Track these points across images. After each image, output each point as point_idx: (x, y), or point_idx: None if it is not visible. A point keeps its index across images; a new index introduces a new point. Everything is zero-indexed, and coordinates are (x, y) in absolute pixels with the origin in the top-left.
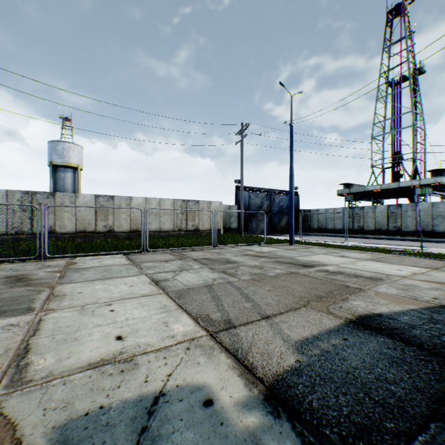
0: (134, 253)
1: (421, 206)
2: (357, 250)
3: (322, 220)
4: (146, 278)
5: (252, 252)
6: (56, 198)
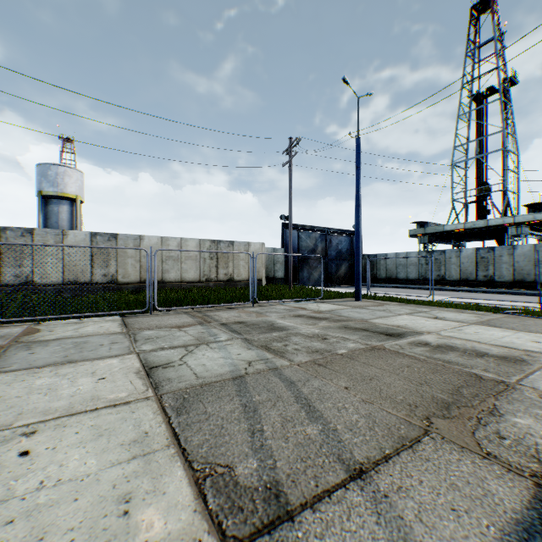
0: (137, 313)
1: (521, 250)
2: (450, 308)
3: (391, 268)
4: (135, 361)
5: (306, 311)
6: (35, 236)
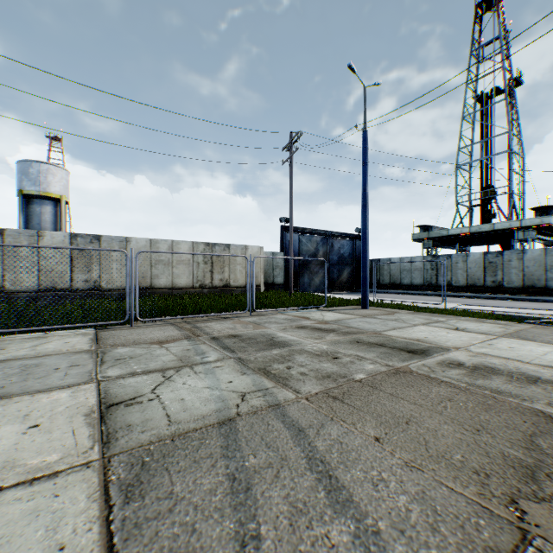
0: (117, 325)
1: (531, 254)
2: (468, 317)
3: (395, 273)
4: (91, 394)
5: (310, 321)
6: (6, 237)
